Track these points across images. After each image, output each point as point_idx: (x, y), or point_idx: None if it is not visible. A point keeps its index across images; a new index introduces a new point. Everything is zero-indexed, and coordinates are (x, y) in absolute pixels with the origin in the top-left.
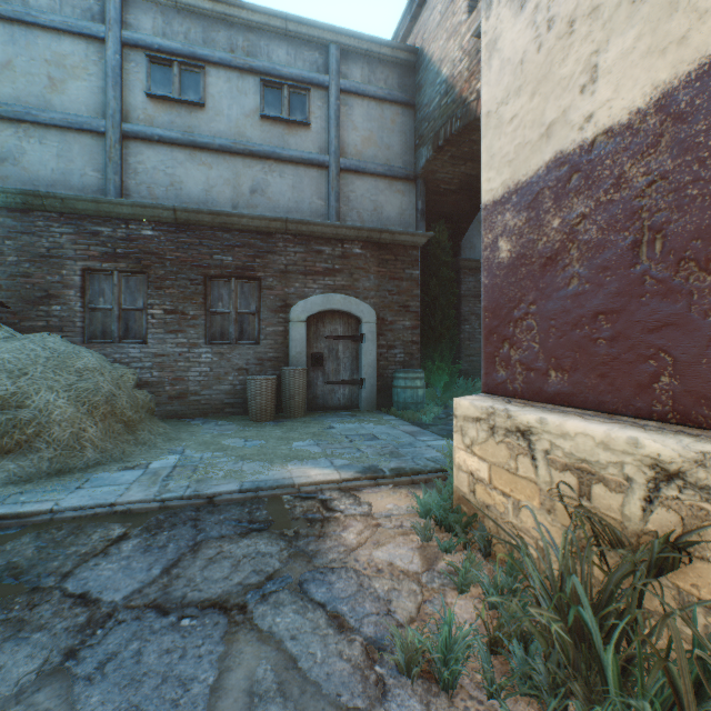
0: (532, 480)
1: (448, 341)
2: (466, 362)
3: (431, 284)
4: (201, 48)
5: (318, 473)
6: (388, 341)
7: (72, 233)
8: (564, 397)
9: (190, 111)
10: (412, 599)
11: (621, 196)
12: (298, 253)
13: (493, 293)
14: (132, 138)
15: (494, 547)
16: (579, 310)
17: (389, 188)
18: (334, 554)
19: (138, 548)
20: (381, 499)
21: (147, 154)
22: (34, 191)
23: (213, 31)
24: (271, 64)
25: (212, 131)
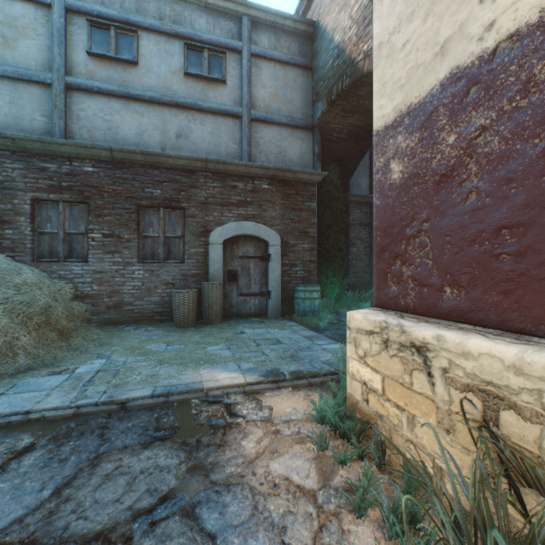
0: (429, 397)
1: (339, 261)
2: (353, 278)
3: (325, 215)
4: (134, 15)
5: (225, 377)
6: (290, 260)
7: (23, 169)
8: (461, 313)
9: (125, 68)
10: (308, 526)
11: (530, 101)
12: (216, 188)
13: (385, 213)
14: (75, 89)
15: (388, 456)
16: (478, 225)
17: (291, 135)
18: (232, 468)
19: (38, 462)
20: (281, 402)
21: (88, 103)
22: None
23: (145, 2)
24: (194, 31)
25: (144, 85)
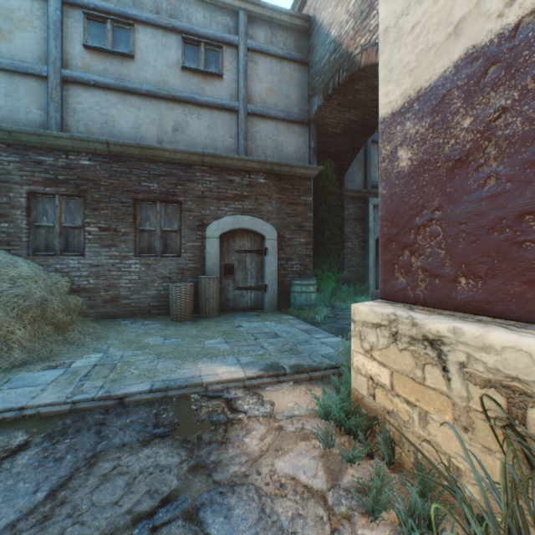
0: (443, 393)
1: (334, 255)
2: (348, 272)
3: (321, 209)
4: (131, 9)
5: (225, 371)
6: (286, 254)
7: (19, 162)
8: (478, 305)
9: (121, 61)
10: (319, 530)
11: None
12: (213, 182)
13: (392, 202)
14: (71, 82)
15: (397, 454)
16: (498, 212)
17: (287, 130)
18: (236, 467)
19: (32, 461)
20: (282, 397)
21: (84, 97)
22: None
23: None
24: (190, 25)
25: (140, 79)
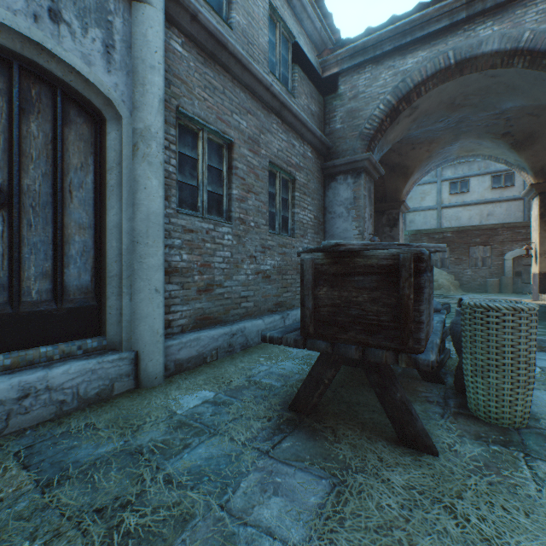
0: None
1: None
2: None
3: None
4: (467, 173)
5: (513, 299)
6: None
7: (426, 239)
8: None
9: (463, 194)
10: None
11: None
12: (507, 234)
13: None
14: (444, 208)
15: None
16: None
17: None
18: None
19: None
20: None
21: (448, 212)
22: (418, 230)
23: (471, 165)
24: (495, 169)
25: (471, 198)
